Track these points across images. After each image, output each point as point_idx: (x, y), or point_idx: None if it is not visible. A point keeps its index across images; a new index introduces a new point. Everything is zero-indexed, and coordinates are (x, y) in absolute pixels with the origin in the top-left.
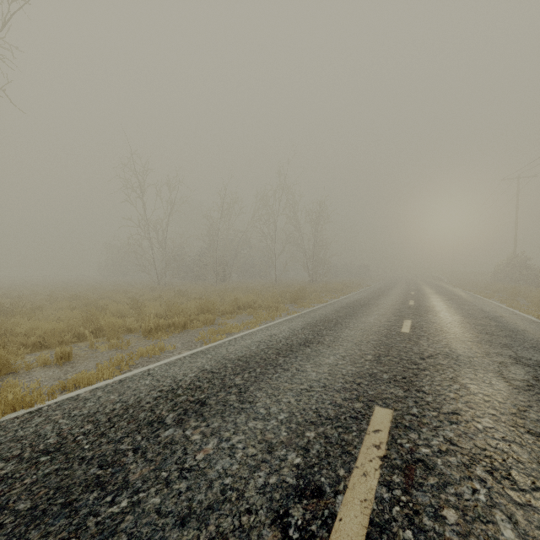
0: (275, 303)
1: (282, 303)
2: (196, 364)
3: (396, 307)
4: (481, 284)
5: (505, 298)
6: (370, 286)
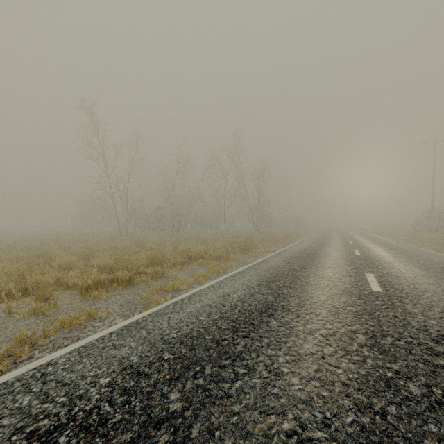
0: (225, 253)
1: (232, 252)
2: (119, 353)
3: (346, 257)
4: (405, 234)
5: (435, 247)
6: (308, 236)
